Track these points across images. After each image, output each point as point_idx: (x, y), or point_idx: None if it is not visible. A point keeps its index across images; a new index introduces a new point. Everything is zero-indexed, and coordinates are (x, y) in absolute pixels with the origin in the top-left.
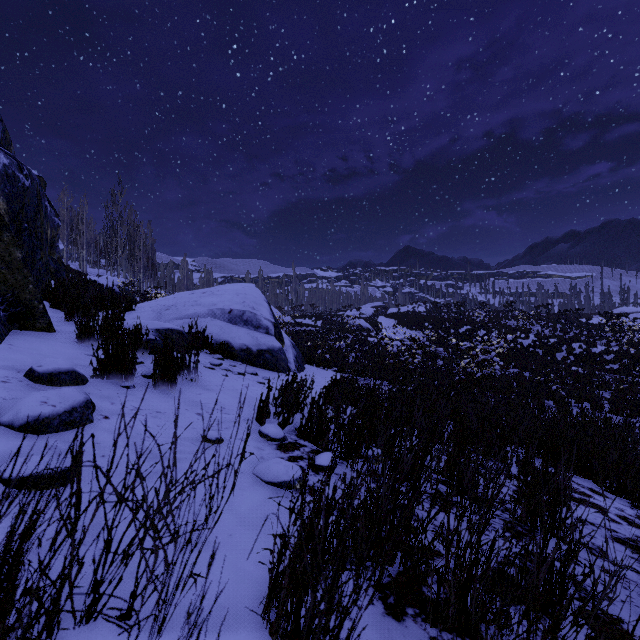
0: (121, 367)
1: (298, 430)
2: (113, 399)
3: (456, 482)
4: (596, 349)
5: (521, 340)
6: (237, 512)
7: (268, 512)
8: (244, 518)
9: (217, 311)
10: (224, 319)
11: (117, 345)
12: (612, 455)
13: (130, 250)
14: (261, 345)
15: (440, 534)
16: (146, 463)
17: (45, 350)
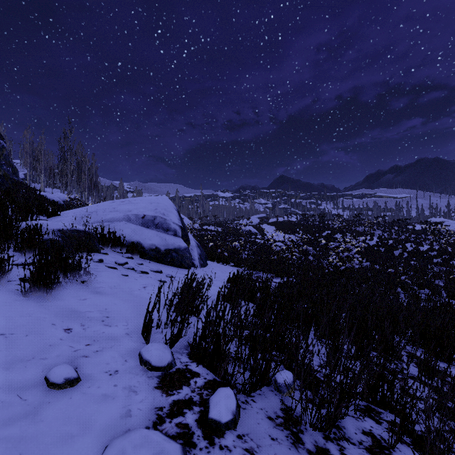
0: None
1: (191, 347)
2: None
3: None
4: (423, 248)
5: (368, 241)
6: None
7: None
8: None
9: (132, 216)
10: (138, 223)
11: None
12: None
13: (78, 174)
14: (169, 245)
15: None
16: None
17: None
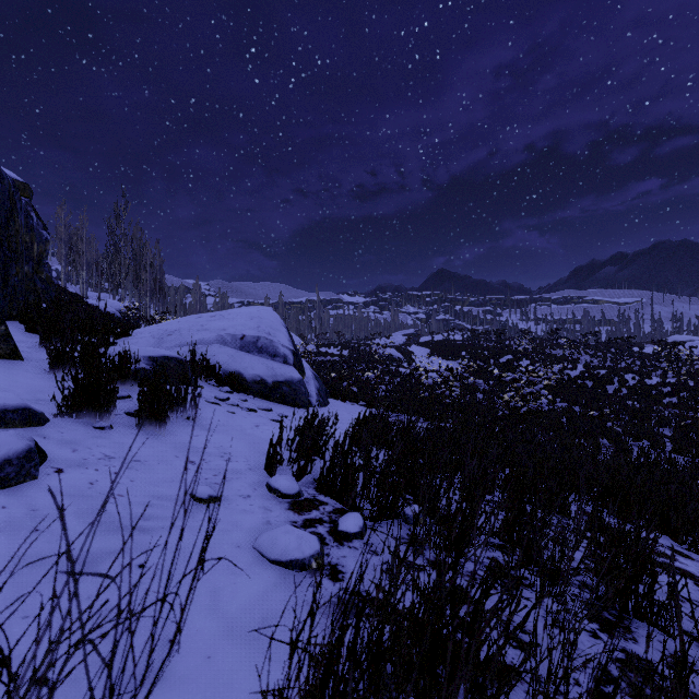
0: (95, 403)
1: (317, 482)
2: (77, 444)
3: (547, 577)
4: (651, 381)
5: (568, 371)
6: (224, 614)
7: (270, 611)
8: (233, 624)
9: (227, 337)
10: (235, 346)
11: (90, 375)
12: (691, 505)
13: (135, 271)
14: (278, 376)
15: (526, 660)
16: (101, 538)
17: (1, 381)
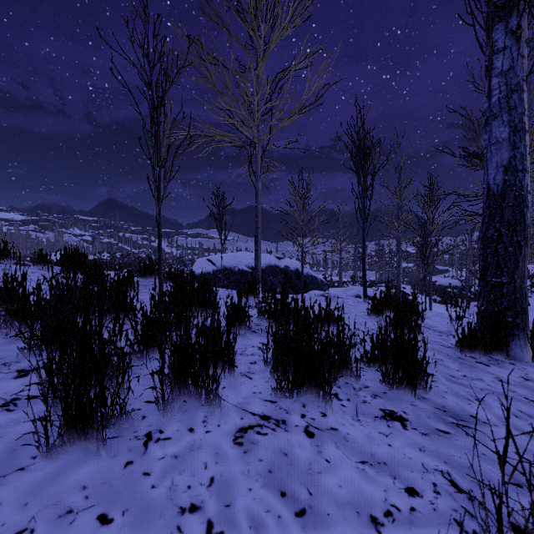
0: None
1: None
2: None
3: None
4: None
5: None
6: None
7: None
8: None
9: None
10: None
11: None
12: None
13: None
14: None
15: None
16: None
17: None
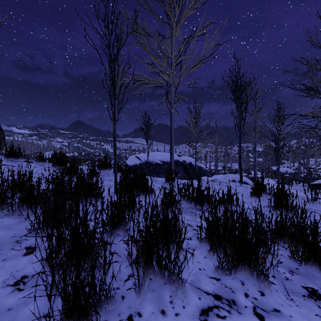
0: None
1: None
2: None
3: None
4: None
5: None
6: None
7: None
8: None
9: None
10: None
11: None
12: None
13: None
14: None
15: None
16: None
17: None
